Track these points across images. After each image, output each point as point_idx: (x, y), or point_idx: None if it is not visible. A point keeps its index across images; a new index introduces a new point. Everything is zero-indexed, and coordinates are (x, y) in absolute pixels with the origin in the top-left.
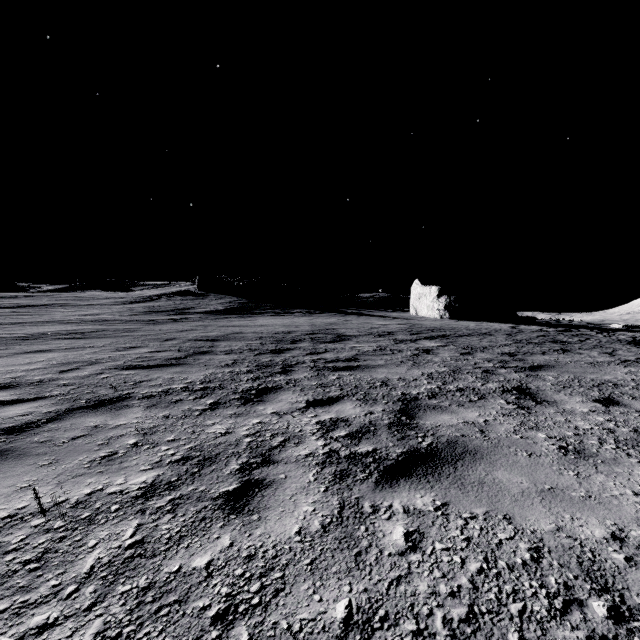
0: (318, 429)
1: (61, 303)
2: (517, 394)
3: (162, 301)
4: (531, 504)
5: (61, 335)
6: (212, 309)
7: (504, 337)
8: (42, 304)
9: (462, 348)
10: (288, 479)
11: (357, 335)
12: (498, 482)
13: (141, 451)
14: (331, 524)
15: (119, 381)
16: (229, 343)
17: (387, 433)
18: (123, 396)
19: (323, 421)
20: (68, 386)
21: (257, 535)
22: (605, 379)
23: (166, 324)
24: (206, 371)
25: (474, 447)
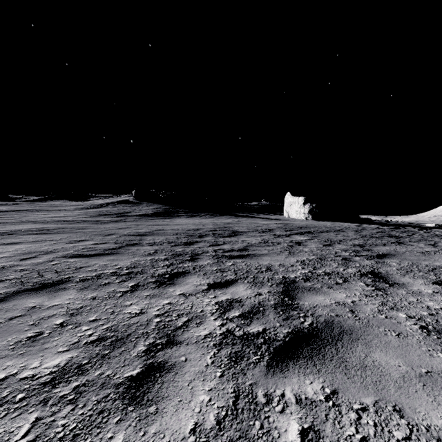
0: (216, 309)
1: (37, 209)
2: (372, 277)
3: (109, 207)
4: (415, 391)
5: (31, 231)
6: (144, 213)
7: (353, 233)
8: (24, 209)
9: (324, 241)
10: (188, 362)
11: (247, 231)
12: (378, 365)
13: (64, 331)
14: (226, 418)
15: (64, 267)
16: (153, 237)
17: (274, 313)
18: (63, 280)
19: (221, 302)
20: (23, 271)
21: (151, 434)
22: (436, 265)
23: (109, 223)
24: (133, 259)
25: (349, 327)
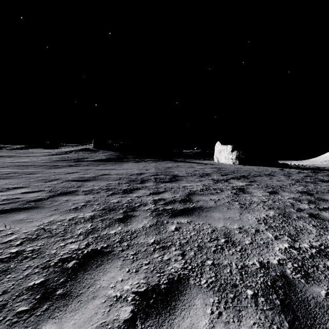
0: None
1: (11, 155)
2: None
3: (71, 154)
4: None
5: None
6: (98, 158)
7: (284, 177)
8: None
9: (265, 187)
10: None
11: (186, 176)
12: None
13: None
14: None
15: None
16: (95, 183)
17: None
18: None
19: None
20: None
21: None
22: None
23: (62, 168)
24: (47, 218)
25: None
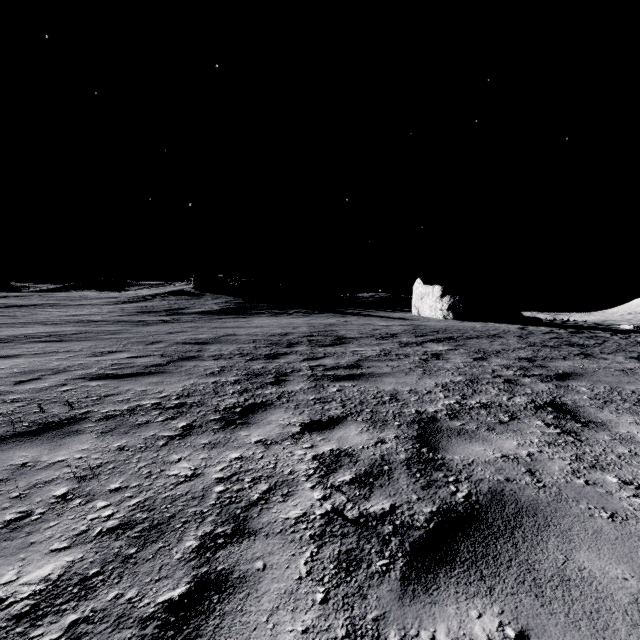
0: (315, 469)
1: (51, 303)
2: (554, 412)
3: (156, 301)
4: None
5: (38, 338)
6: (207, 309)
7: (515, 339)
8: (31, 304)
9: (474, 352)
10: (267, 572)
11: (358, 337)
12: (589, 578)
13: (66, 510)
14: None
15: (80, 395)
16: (219, 347)
17: (406, 476)
18: (77, 417)
19: (321, 455)
20: (16, 402)
21: None
22: None
23: (156, 325)
24: (187, 381)
25: (529, 502)
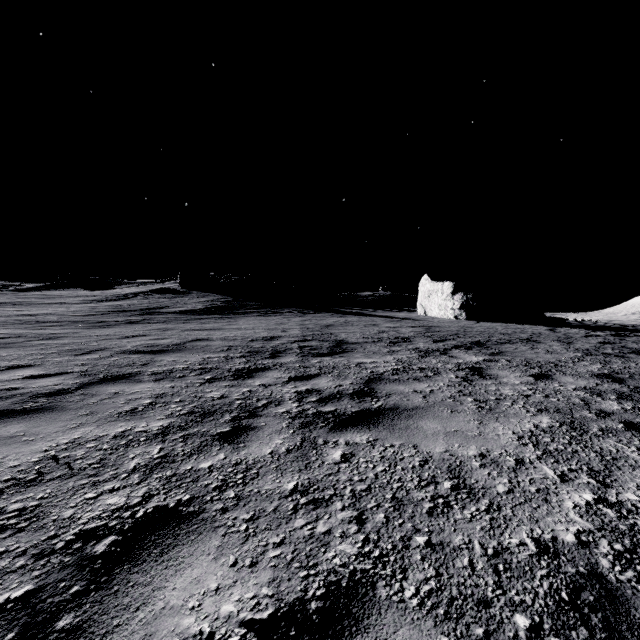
0: None
1: (17, 301)
2: None
3: (136, 299)
4: None
5: None
6: (189, 308)
7: (559, 345)
8: None
9: (524, 365)
10: None
11: (363, 342)
12: None
13: None
14: None
15: None
16: (178, 357)
17: None
18: None
19: None
20: None
21: None
22: None
23: (116, 327)
24: (68, 434)
25: None
